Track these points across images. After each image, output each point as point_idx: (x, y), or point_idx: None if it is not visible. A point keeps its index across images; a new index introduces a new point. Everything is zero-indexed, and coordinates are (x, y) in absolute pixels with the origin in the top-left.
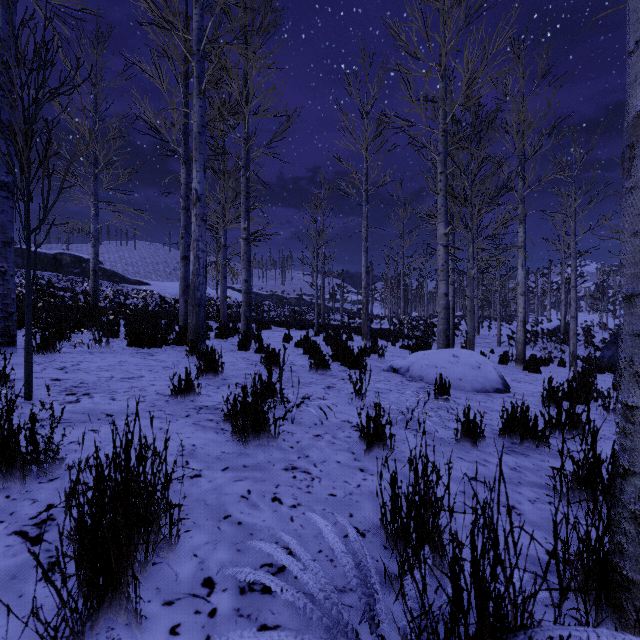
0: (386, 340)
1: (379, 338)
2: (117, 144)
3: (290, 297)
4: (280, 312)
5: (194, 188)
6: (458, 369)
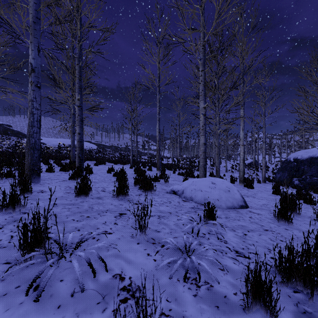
0: (170, 170)
1: (166, 169)
2: (4, 48)
3: (121, 147)
4: (115, 155)
5: (29, 62)
6: (216, 192)
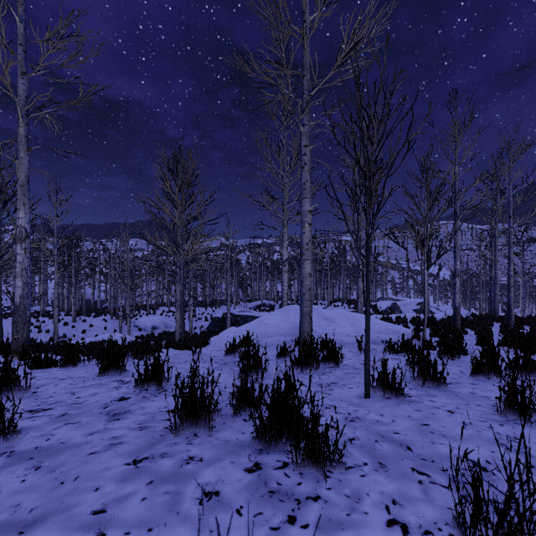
0: None
1: None
2: None
3: None
4: None
5: None
6: None
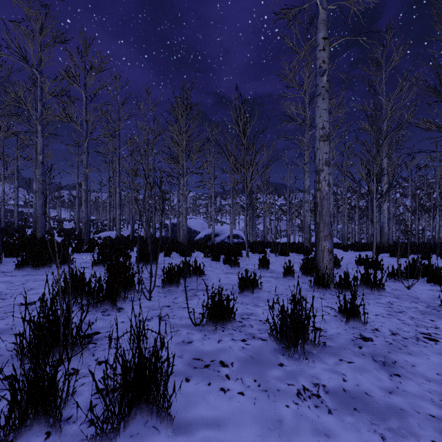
0: None
1: None
2: None
3: None
4: None
5: (35, 189)
6: (112, 235)
